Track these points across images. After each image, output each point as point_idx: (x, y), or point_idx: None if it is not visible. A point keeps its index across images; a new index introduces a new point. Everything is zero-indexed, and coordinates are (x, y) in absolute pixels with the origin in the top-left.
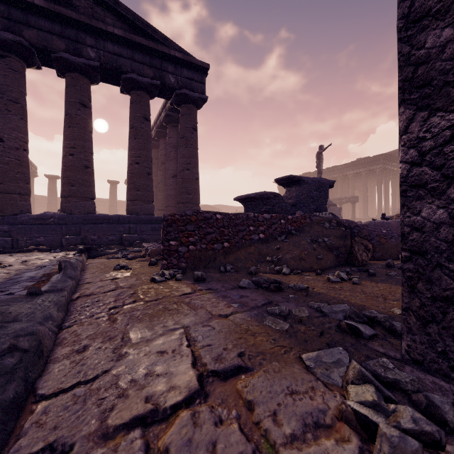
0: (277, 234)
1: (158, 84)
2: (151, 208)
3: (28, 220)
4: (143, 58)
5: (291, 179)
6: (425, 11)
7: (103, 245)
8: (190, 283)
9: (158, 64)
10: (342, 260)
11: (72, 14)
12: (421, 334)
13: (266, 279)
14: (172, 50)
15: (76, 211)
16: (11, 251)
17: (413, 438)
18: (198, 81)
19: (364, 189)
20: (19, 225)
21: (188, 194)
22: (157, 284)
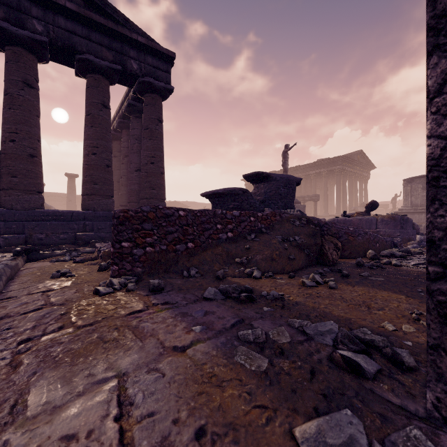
0: (246, 232)
1: (119, 68)
2: (111, 204)
3: None
4: (101, 39)
5: (260, 175)
6: None
7: (52, 244)
8: (144, 294)
9: (119, 48)
10: (313, 260)
11: None
12: None
13: (235, 288)
14: (134, 33)
15: (18, 205)
16: None
17: None
18: (163, 70)
19: (325, 188)
20: None
21: (152, 189)
22: (101, 297)
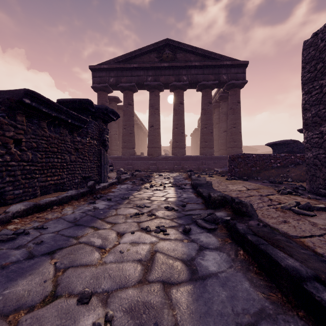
0: (288, 164)
1: (217, 82)
2: (212, 151)
3: (161, 159)
4: (209, 71)
5: None
6: (306, 108)
7: None
8: (241, 180)
9: (216, 72)
10: None
11: (177, 64)
12: (309, 184)
13: (274, 180)
14: (224, 61)
15: (178, 154)
16: (157, 171)
17: (288, 192)
18: (241, 73)
19: None
20: (159, 161)
21: (234, 142)
22: (228, 180)
